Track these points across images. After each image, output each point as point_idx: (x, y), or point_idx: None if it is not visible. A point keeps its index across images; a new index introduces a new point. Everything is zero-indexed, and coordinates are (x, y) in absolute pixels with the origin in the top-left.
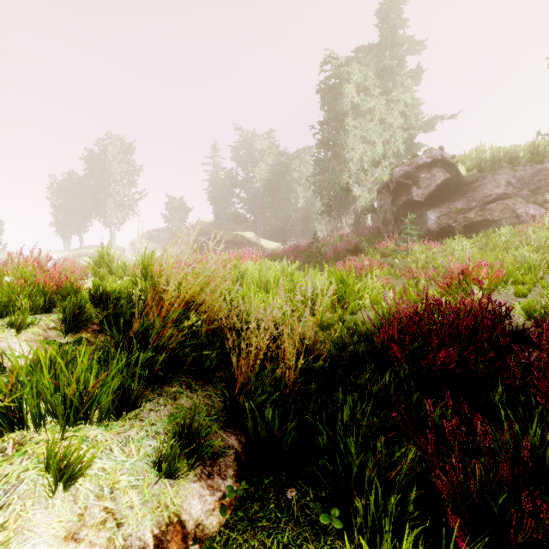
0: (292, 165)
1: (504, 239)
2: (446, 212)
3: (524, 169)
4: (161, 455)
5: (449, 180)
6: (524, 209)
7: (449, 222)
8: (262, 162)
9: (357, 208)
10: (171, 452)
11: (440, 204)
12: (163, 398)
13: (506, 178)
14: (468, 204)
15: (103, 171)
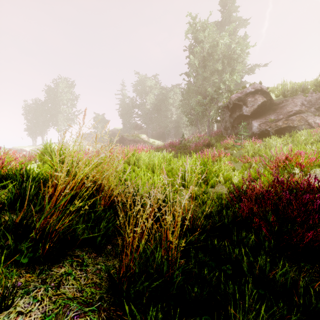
0: (168, 95)
1: (304, 138)
2: (264, 121)
3: (311, 95)
4: None
5: (265, 102)
6: (313, 120)
7: (266, 128)
8: (151, 93)
9: (208, 119)
10: None
11: (260, 117)
12: (45, 287)
13: (300, 101)
14: (278, 117)
15: (56, 98)
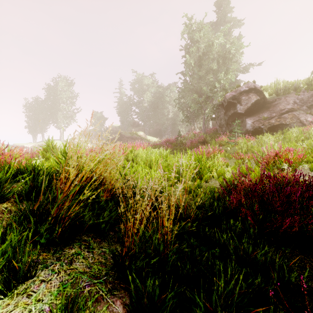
0: (165, 93)
1: (295, 135)
2: (257, 119)
3: (303, 94)
4: None
5: (259, 100)
6: (304, 117)
7: (259, 125)
8: (148, 91)
9: (204, 117)
10: None
11: (254, 115)
12: (60, 263)
13: (293, 99)
14: (271, 114)
15: (56, 96)
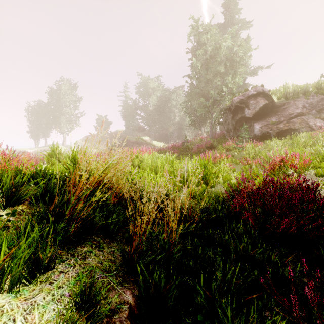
0: (171, 96)
1: (303, 140)
2: (266, 124)
3: (313, 98)
4: (60, 323)
5: (267, 104)
6: (314, 122)
7: (267, 130)
8: (153, 95)
9: (211, 121)
10: (69, 320)
11: (262, 119)
12: (74, 258)
13: (302, 103)
14: (279, 119)
15: (59, 100)
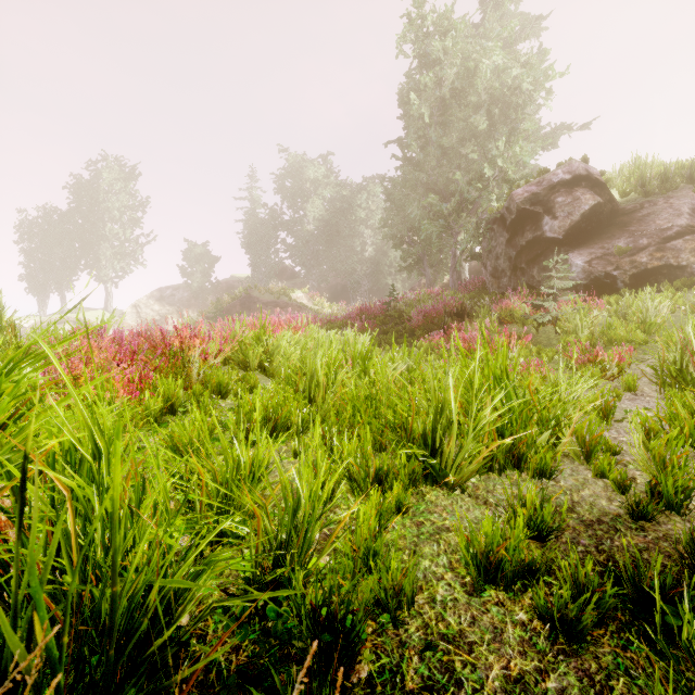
0: (356, 199)
1: None
2: (600, 254)
3: None
4: None
5: (600, 206)
6: None
7: (606, 269)
8: (315, 196)
9: (453, 252)
10: None
11: (588, 243)
12: None
13: (689, 204)
14: (635, 242)
15: (95, 205)
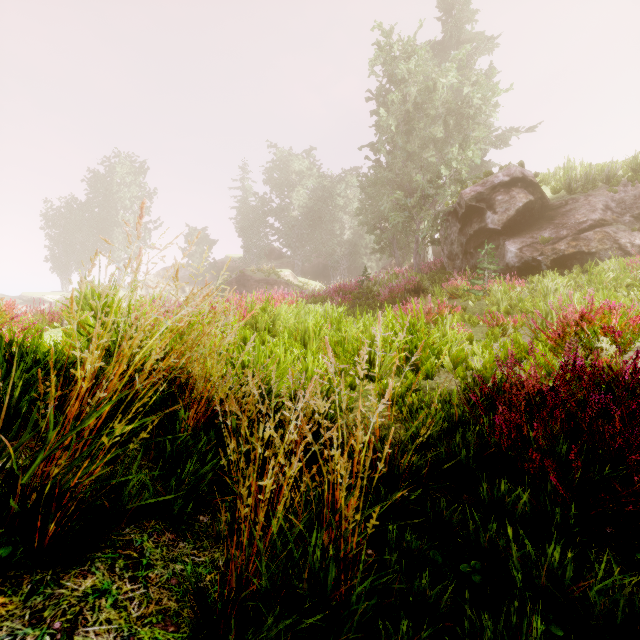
0: (336, 189)
1: (613, 275)
2: (530, 242)
3: (625, 190)
4: None
5: (532, 203)
6: (629, 239)
7: (533, 255)
8: (300, 186)
9: (416, 238)
10: None
11: (521, 233)
12: (36, 634)
13: (603, 201)
14: (557, 233)
15: (109, 195)
